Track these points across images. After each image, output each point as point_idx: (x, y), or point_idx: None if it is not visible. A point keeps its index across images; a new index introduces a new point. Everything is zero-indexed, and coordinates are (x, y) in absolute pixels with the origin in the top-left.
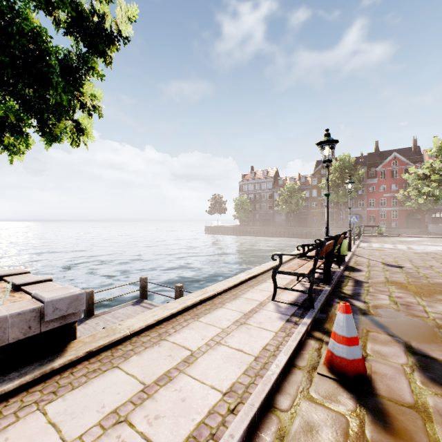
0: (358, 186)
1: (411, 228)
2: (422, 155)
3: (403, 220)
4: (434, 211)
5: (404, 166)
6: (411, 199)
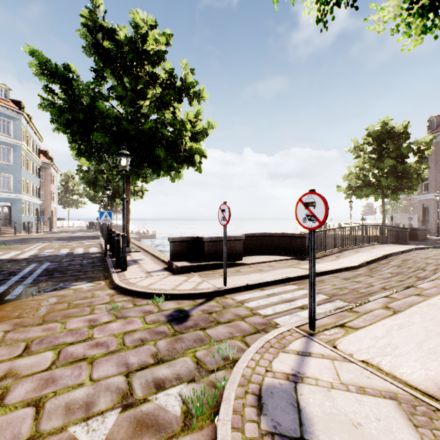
0: None
1: None
2: None
3: None
4: None
5: None
6: None
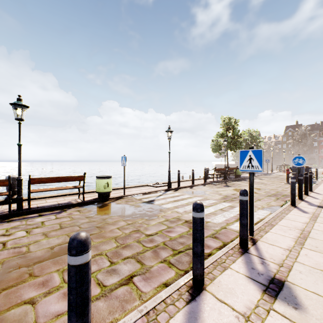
0: (311, 142)
1: None
2: None
3: None
4: None
5: None
6: None
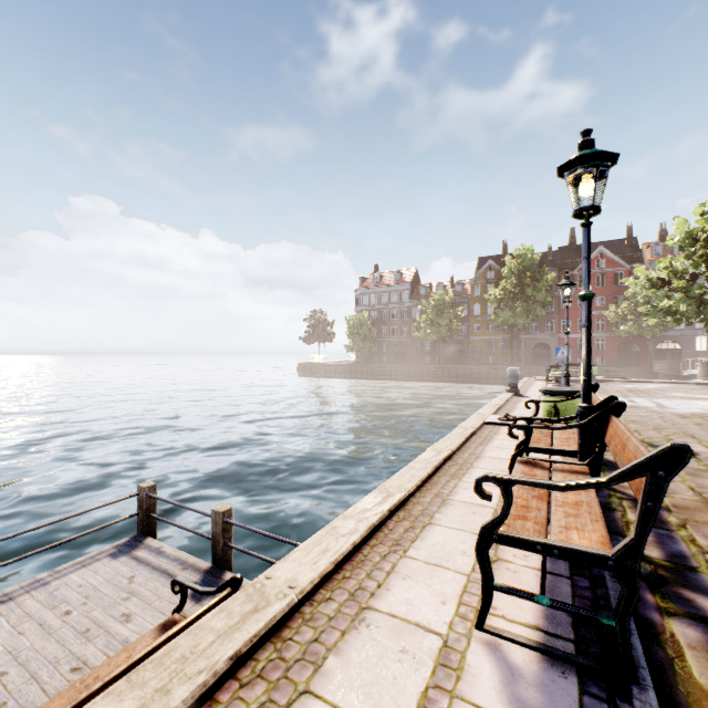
0: (545, 298)
1: (626, 366)
2: (641, 252)
3: (614, 354)
4: (659, 340)
5: (615, 268)
6: (628, 320)
